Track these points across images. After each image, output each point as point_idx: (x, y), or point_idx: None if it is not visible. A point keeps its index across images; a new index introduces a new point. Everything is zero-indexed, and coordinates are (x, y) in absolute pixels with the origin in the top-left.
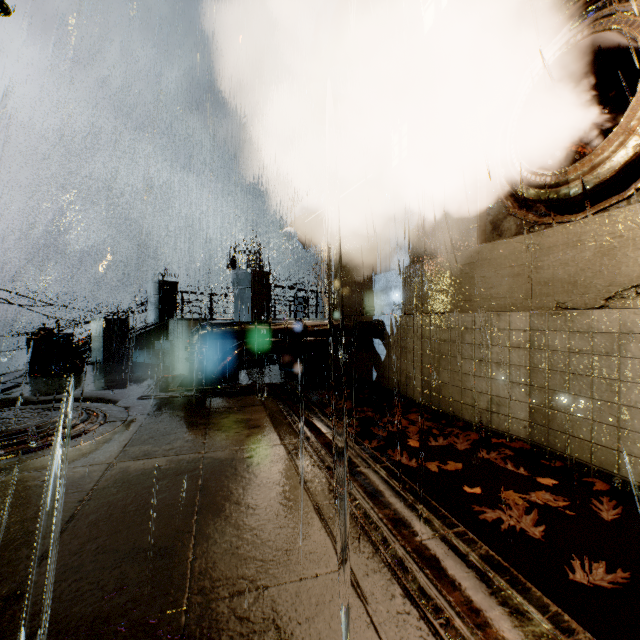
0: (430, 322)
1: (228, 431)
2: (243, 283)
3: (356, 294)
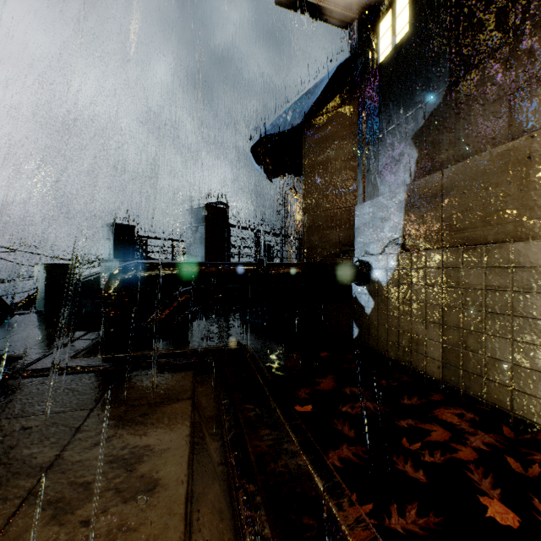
0: (462, 259)
1: (66, 514)
2: (196, 220)
3: (330, 231)
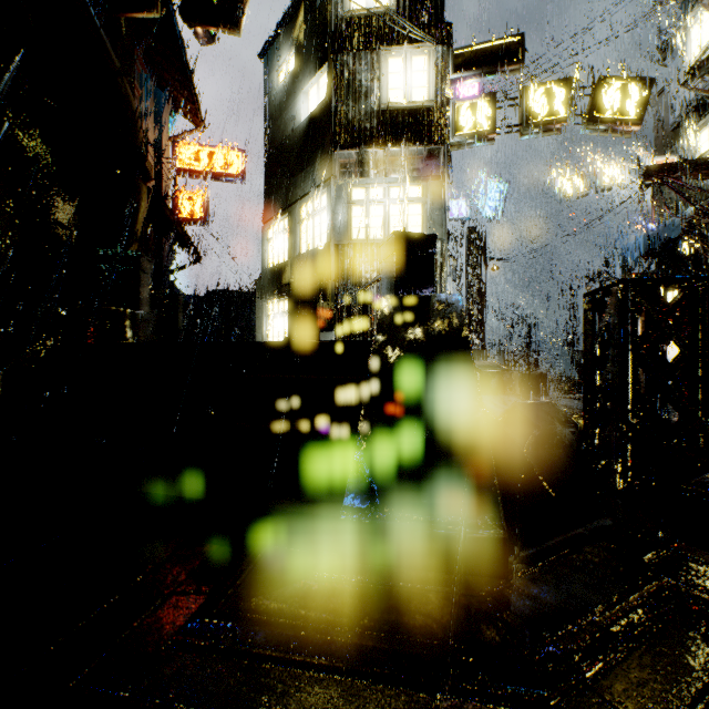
0: None
1: None
2: (570, 357)
3: None
